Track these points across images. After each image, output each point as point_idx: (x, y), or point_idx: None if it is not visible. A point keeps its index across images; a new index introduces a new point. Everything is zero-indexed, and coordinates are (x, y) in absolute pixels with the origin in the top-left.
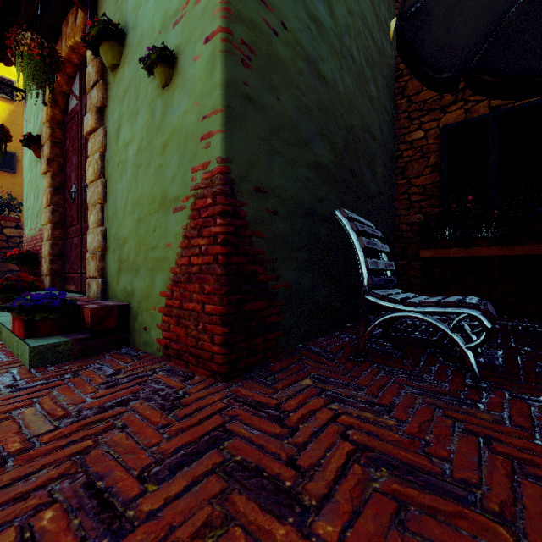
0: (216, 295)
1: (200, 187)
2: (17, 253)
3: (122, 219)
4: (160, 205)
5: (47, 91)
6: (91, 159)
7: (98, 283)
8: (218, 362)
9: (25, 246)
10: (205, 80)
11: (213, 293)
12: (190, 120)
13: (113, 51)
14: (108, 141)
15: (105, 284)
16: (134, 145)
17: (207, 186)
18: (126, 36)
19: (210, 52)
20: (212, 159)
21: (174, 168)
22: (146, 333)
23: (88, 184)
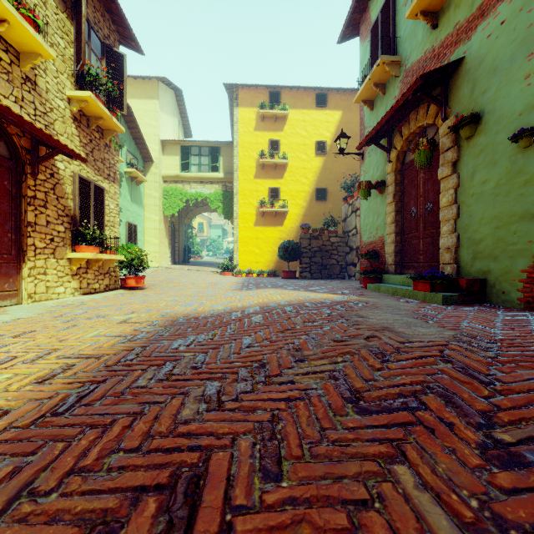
0: None
1: None
2: (366, 252)
3: (476, 228)
4: (520, 218)
5: (391, 153)
6: (444, 193)
7: (453, 267)
8: None
9: (363, 248)
10: None
11: None
12: None
13: (471, 129)
14: (461, 181)
15: (458, 268)
16: (490, 183)
17: None
18: (481, 118)
19: None
20: None
21: None
22: (505, 295)
23: (440, 208)
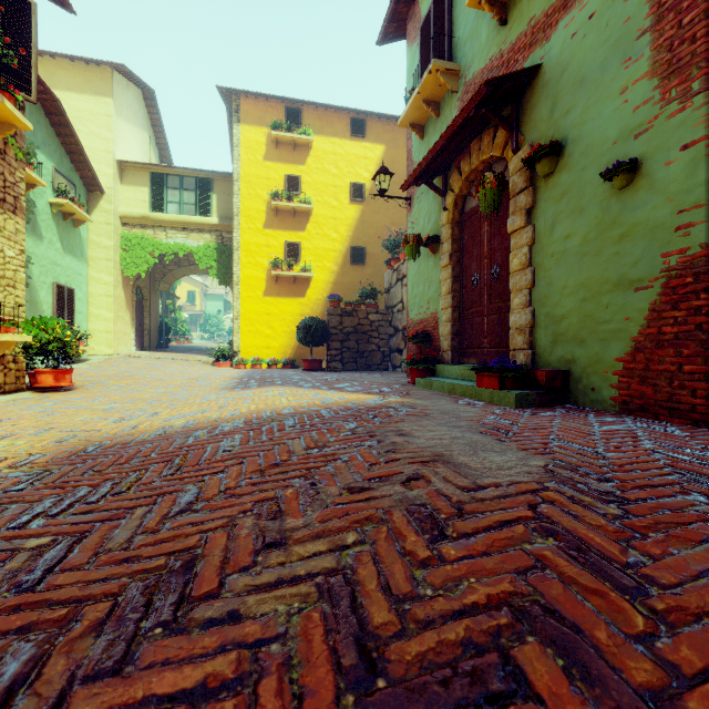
0: (698, 357)
1: (674, 269)
2: (415, 334)
3: (557, 300)
4: (615, 286)
5: (447, 198)
6: (515, 253)
7: (527, 354)
8: (701, 412)
9: (410, 328)
10: (682, 181)
11: (695, 355)
12: (660, 214)
13: (551, 163)
14: (537, 236)
15: (533, 355)
16: (575, 238)
17: (684, 268)
18: (564, 148)
19: (690, 158)
20: (692, 245)
21: (636, 255)
22: (595, 393)
23: (511, 273)
